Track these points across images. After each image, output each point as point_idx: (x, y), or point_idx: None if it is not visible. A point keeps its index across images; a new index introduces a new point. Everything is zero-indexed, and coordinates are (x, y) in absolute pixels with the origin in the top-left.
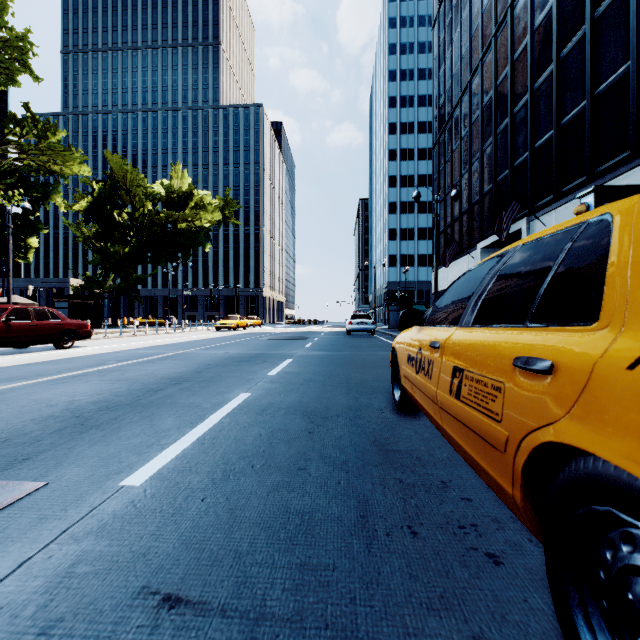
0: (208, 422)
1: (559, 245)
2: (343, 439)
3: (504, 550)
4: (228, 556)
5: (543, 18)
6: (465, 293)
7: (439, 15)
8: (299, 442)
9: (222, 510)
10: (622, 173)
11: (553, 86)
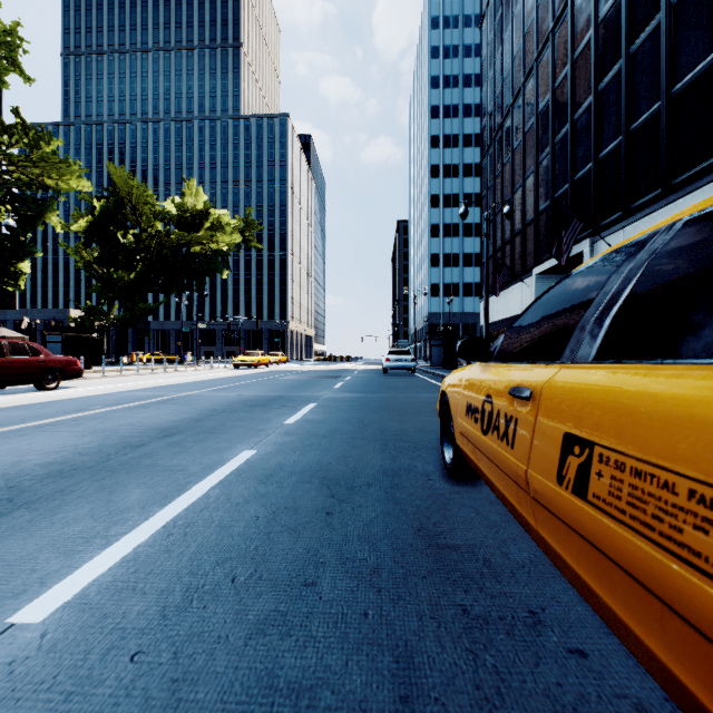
0: (188, 496)
1: None
2: (374, 525)
3: None
4: None
5: (609, 8)
6: (568, 309)
7: (488, 11)
8: (311, 531)
9: (159, 684)
10: (704, 184)
11: (621, 86)
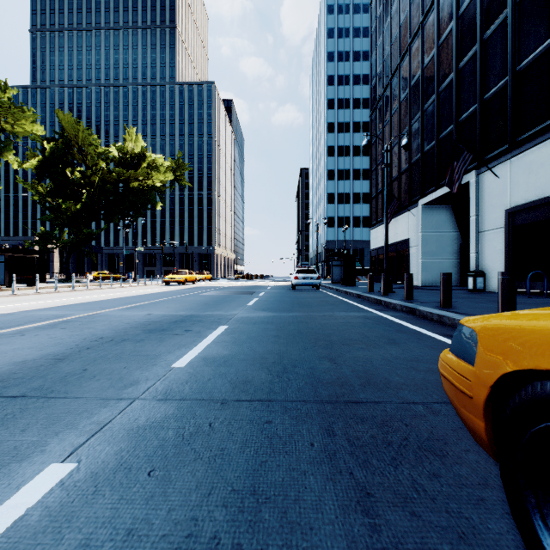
0: None
1: None
2: None
3: None
4: None
5: None
6: None
7: None
8: None
9: None
10: None
11: (508, 31)
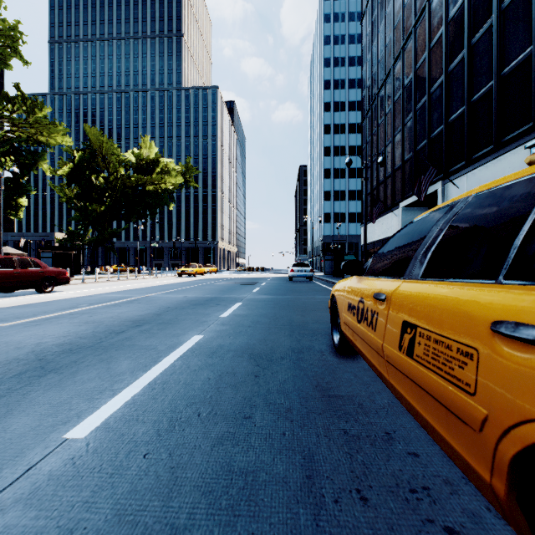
0: (161, 365)
1: (532, 191)
2: (287, 383)
3: (463, 523)
4: (163, 533)
5: (456, 11)
6: (409, 245)
7: (367, 11)
8: (245, 387)
9: (163, 469)
10: (525, 142)
11: (465, 69)
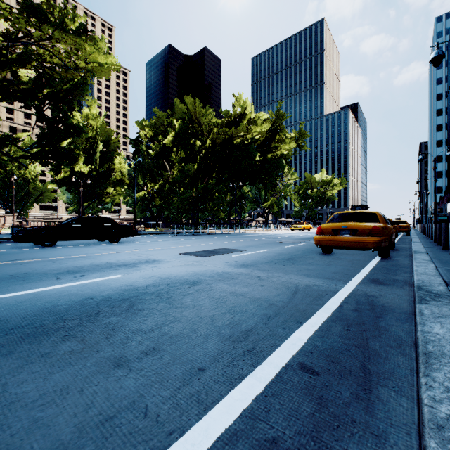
0: None
1: None
2: None
3: None
4: None
5: None
6: None
7: (448, 95)
8: None
9: None
10: None
11: None
